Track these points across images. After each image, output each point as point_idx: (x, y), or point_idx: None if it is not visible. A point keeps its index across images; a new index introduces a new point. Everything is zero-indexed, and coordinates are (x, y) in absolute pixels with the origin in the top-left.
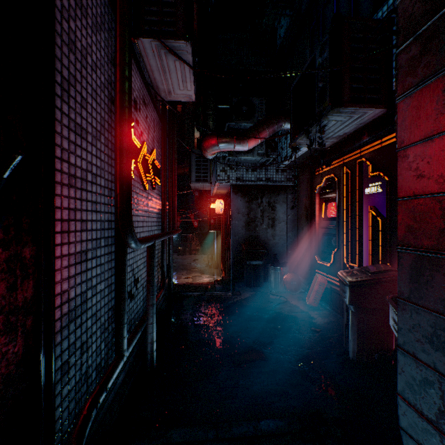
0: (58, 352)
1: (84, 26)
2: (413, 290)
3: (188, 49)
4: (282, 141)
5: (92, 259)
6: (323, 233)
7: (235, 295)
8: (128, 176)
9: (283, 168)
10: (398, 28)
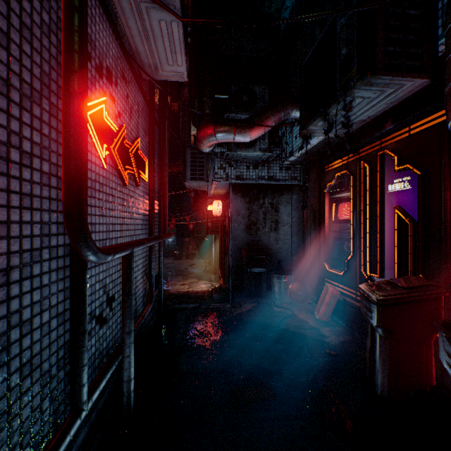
0: None
1: None
2: None
3: (176, 3)
4: (287, 135)
5: (20, 280)
6: (334, 237)
7: (234, 307)
8: (77, 156)
9: (287, 166)
10: None
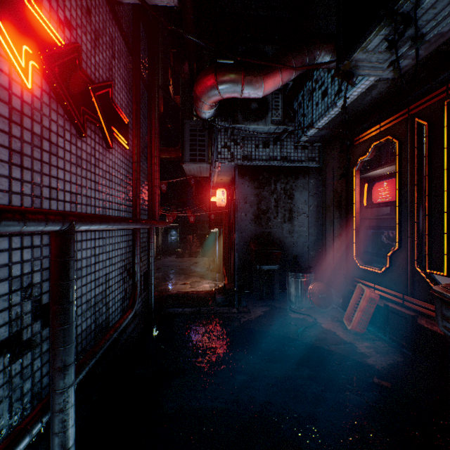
0: None
1: None
2: None
3: None
4: (304, 105)
5: None
6: (367, 226)
7: (242, 312)
8: None
9: (303, 144)
10: None
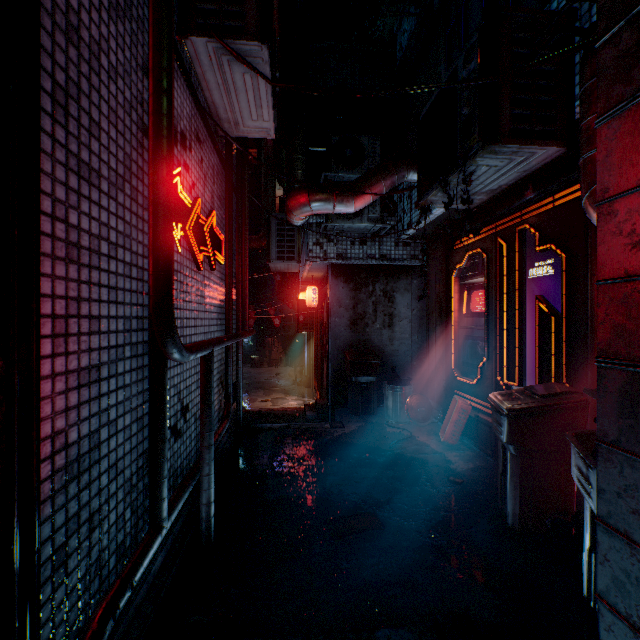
0: (46, 532)
1: (95, 6)
2: (625, 431)
3: (264, 56)
4: (404, 200)
5: (108, 377)
6: (465, 335)
7: (335, 427)
8: (166, 247)
9: (405, 240)
10: (599, 7)
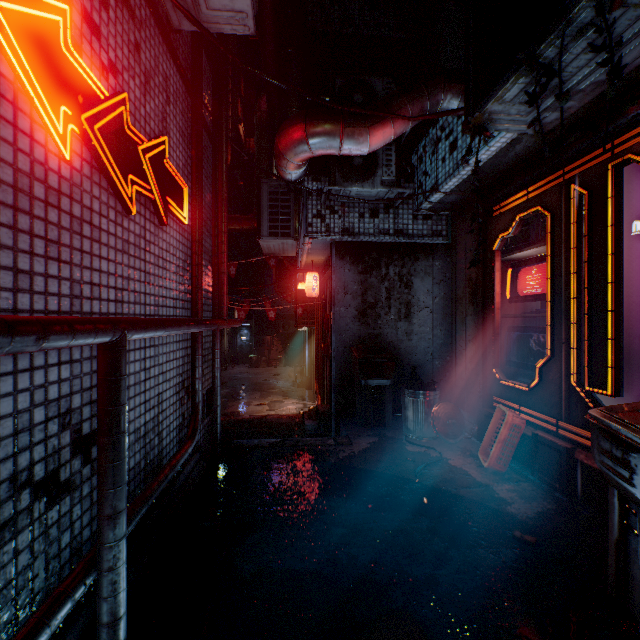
0: None
1: None
2: None
3: None
4: (426, 160)
5: None
6: (510, 326)
7: (340, 444)
8: None
9: (426, 212)
10: None
